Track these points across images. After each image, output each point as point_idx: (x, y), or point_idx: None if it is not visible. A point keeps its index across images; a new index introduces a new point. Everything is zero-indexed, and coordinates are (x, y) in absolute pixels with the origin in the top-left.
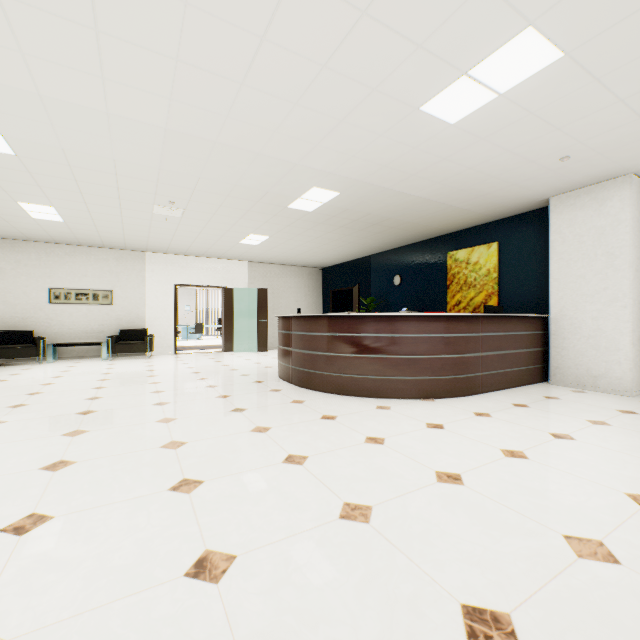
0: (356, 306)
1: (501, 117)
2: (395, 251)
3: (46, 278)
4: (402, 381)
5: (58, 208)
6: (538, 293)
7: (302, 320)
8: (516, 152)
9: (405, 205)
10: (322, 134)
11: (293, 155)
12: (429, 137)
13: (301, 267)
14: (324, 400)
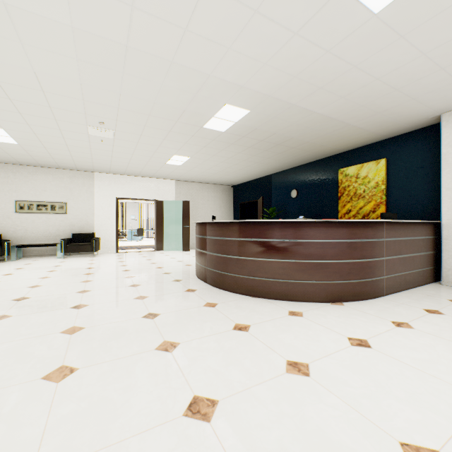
0: (260, 215)
1: (433, 1)
2: (292, 170)
3: (13, 192)
4: (311, 285)
5: (7, 130)
6: (426, 202)
7: (215, 226)
8: (431, 56)
9: (307, 124)
10: (234, 32)
11: (205, 63)
12: (346, 35)
13: (216, 185)
14: (236, 303)
